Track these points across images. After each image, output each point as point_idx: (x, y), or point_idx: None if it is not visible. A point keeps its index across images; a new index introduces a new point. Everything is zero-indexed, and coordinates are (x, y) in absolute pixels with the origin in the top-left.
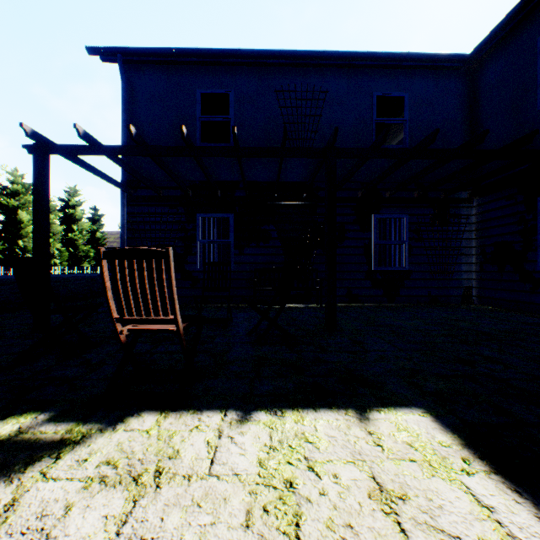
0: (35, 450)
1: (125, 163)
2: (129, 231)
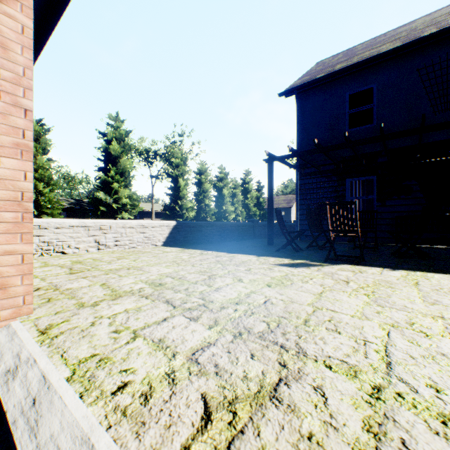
0: (313, 265)
1: (304, 157)
2: (300, 195)
